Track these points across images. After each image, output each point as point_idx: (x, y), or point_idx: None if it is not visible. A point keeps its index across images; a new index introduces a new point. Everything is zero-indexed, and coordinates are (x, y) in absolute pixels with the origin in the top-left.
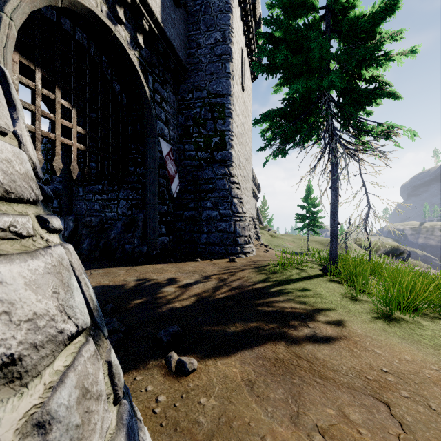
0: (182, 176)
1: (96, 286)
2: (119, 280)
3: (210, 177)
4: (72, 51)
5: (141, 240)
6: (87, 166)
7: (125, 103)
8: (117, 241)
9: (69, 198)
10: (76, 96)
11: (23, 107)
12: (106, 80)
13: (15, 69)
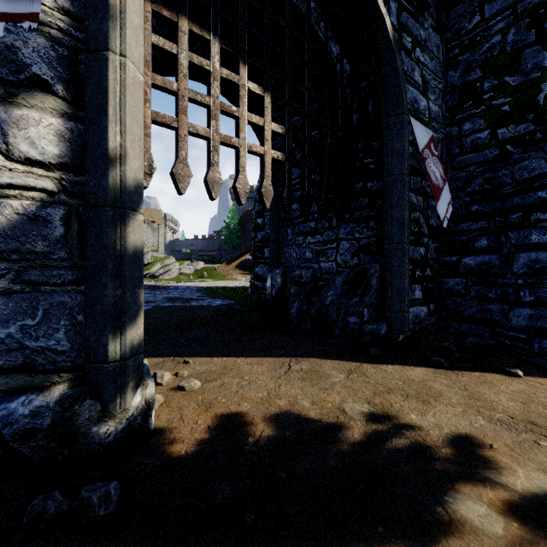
0: (457, 186)
1: (284, 415)
2: (330, 403)
3: (537, 173)
4: (263, 1)
5: (375, 312)
6: (287, 186)
7: (348, 74)
8: (335, 309)
9: (276, 245)
10: (270, 73)
11: (195, 100)
12: (317, 42)
13: (183, 44)
